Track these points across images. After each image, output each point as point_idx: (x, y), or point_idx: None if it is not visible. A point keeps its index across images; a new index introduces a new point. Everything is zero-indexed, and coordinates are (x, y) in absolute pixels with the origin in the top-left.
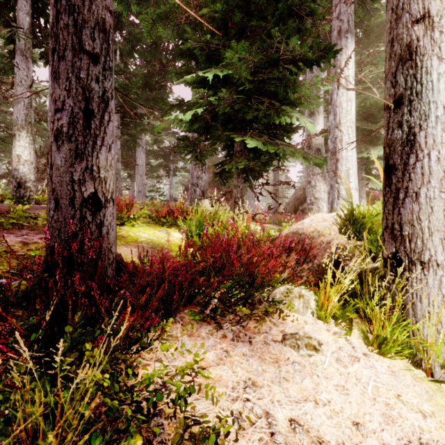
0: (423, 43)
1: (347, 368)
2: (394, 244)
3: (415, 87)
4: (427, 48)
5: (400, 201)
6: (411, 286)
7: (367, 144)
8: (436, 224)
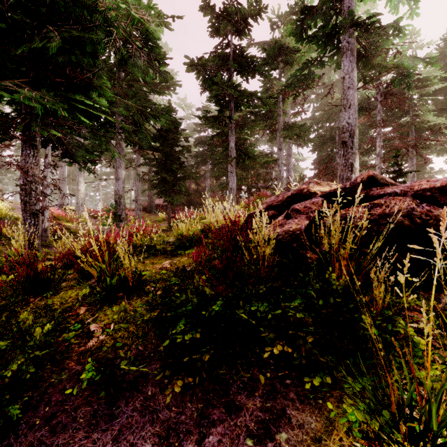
0: None
1: None
2: None
3: None
4: None
5: None
6: None
7: None
8: None
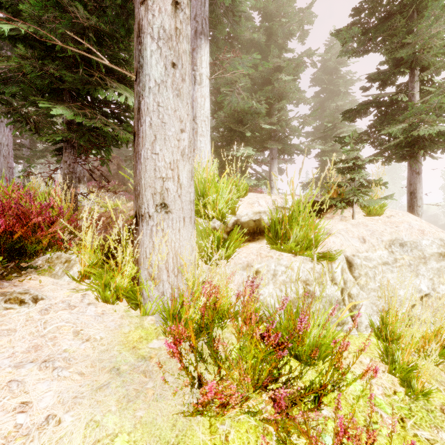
0: (144, 22)
1: (45, 315)
2: (136, 203)
3: (141, 61)
4: (145, 27)
5: (137, 163)
6: (139, 239)
7: (239, 144)
8: (149, 181)
